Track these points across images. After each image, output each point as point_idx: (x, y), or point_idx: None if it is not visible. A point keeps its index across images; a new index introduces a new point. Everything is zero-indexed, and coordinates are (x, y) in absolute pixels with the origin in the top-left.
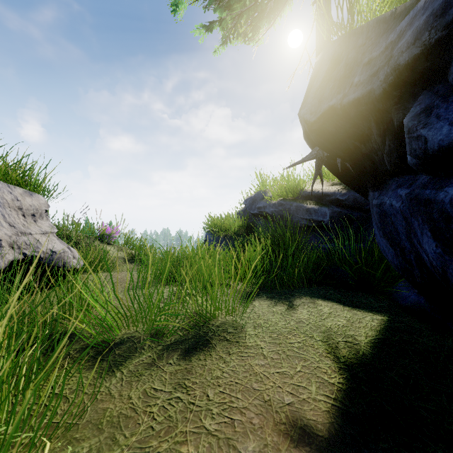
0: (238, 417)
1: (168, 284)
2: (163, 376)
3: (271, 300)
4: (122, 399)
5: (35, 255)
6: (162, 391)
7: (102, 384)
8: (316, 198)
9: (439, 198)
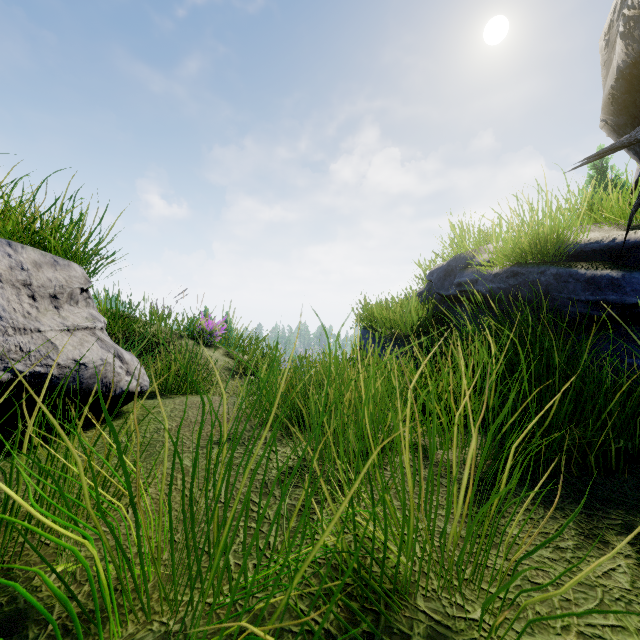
0: None
1: (286, 440)
2: None
3: (552, 518)
4: None
5: (40, 372)
6: None
7: None
8: (607, 256)
9: None
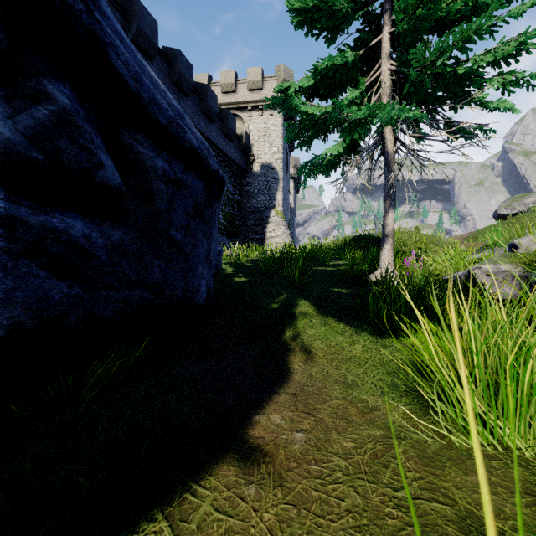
0: (311, 468)
1: None
2: (457, 531)
3: None
4: (465, 487)
5: None
6: (426, 499)
7: (534, 511)
8: None
9: (56, 226)
